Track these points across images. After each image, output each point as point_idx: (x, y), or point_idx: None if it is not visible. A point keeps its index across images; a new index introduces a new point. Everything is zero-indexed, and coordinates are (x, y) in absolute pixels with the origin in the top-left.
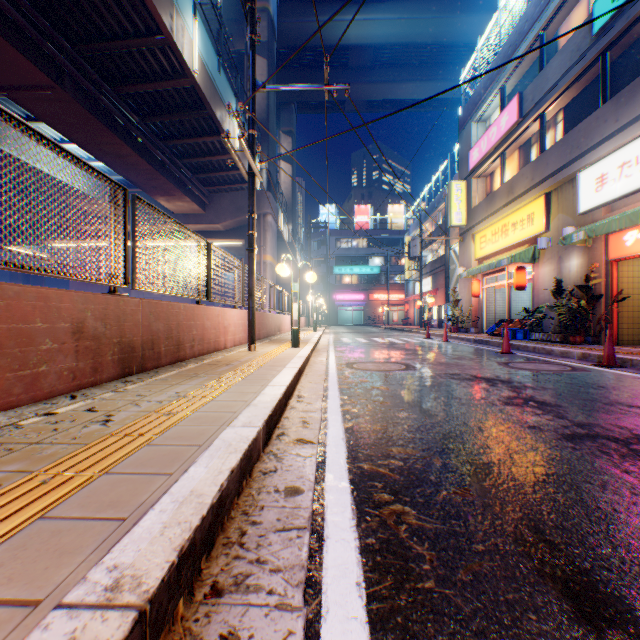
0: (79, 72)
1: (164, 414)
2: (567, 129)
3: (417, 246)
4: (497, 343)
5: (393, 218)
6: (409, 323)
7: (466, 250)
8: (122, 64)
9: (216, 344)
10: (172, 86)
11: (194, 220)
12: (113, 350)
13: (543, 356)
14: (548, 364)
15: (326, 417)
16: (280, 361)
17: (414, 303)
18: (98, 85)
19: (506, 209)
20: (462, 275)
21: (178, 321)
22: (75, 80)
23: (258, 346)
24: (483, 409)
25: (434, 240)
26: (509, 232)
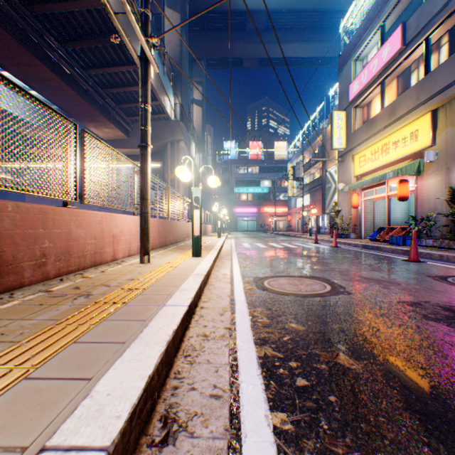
0: None
1: None
2: (454, 49)
3: (300, 169)
4: (391, 249)
5: (278, 151)
6: (291, 230)
7: (346, 169)
8: None
9: (96, 256)
10: (84, 6)
11: (119, 145)
12: None
13: None
14: None
15: None
16: (165, 286)
17: (295, 214)
18: (11, 2)
19: (387, 129)
20: (344, 189)
21: None
22: None
23: (158, 255)
24: None
25: (312, 165)
26: (390, 150)
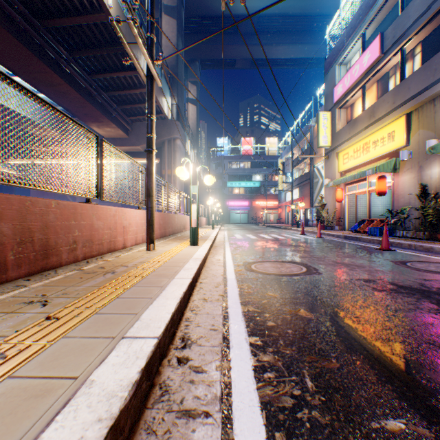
0: (5, 2)
1: None
2: (426, 58)
3: (289, 165)
4: (368, 239)
5: (269, 147)
6: (282, 222)
7: (331, 165)
8: None
9: (111, 244)
10: (91, 20)
11: (120, 143)
12: None
13: (425, 253)
14: None
15: None
16: (172, 266)
17: (285, 208)
18: (26, 17)
19: (368, 130)
20: (329, 184)
21: (45, 221)
22: (0, 8)
23: (160, 244)
24: None
25: (301, 161)
26: (370, 149)
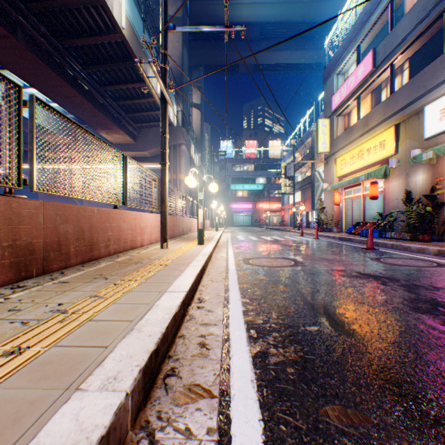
0: (30, 26)
1: (4, 354)
2: (412, 74)
3: (291, 169)
4: (359, 240)
5: (273, 150)
6: (284, 224)
7: (329, 170)
8: (65, 21)
9: (133, 243)
10: (105, 40)
11: (127, 148)
12: (1, 254)
13: (402, 252)
14: (413, 259)
15: (228, 334)
16: (185, 259)
17: (288, 210)
18: (47, 38)
19: (362, 138)
20: (327, 189)
21: (91, 223)
22: (26, 32)
23: (171, 243)
24: (398, 319)
25: (303, 165)
26: (364, 156)
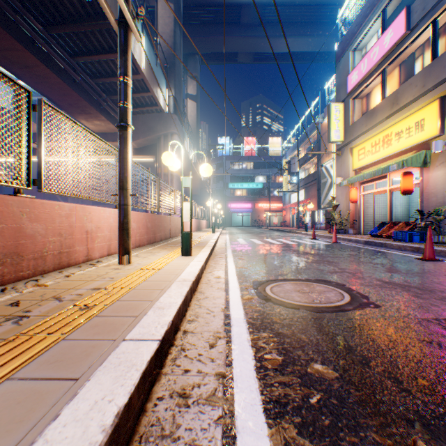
0: None
1: None
2: None
3: (295, 164)
4: (397, 246)
5: (272, 147)
6: (286, 225)
7: (344, 162)
8: None
9: (62, 257)
10: None
11: (111, 138)
12: None
13: None
14: None
15: None
16: (137, 300)
17: (290, 210)
18: None
19: (390, 120)
20: (342, 183)
21: None
22: None
23: (144, 253)
24: None
25: (307, 160)
26: (393, 141)
